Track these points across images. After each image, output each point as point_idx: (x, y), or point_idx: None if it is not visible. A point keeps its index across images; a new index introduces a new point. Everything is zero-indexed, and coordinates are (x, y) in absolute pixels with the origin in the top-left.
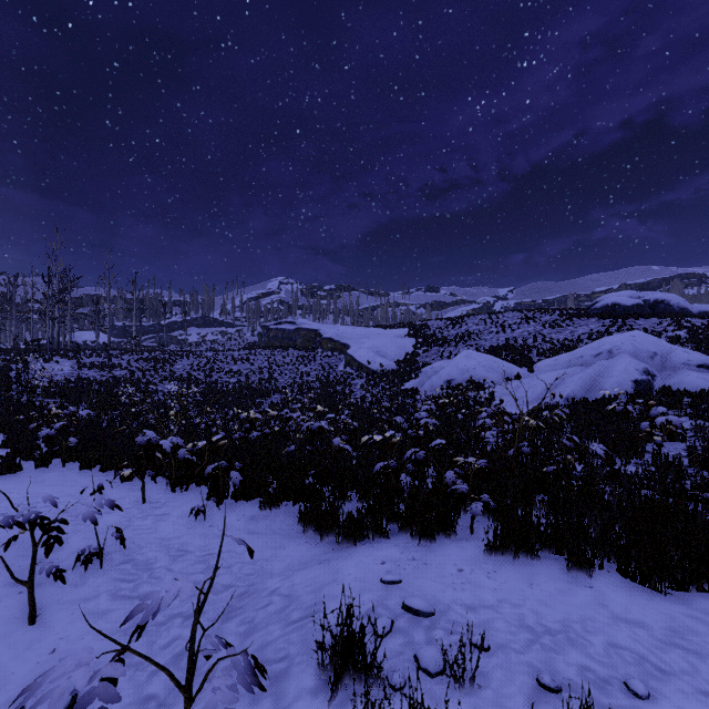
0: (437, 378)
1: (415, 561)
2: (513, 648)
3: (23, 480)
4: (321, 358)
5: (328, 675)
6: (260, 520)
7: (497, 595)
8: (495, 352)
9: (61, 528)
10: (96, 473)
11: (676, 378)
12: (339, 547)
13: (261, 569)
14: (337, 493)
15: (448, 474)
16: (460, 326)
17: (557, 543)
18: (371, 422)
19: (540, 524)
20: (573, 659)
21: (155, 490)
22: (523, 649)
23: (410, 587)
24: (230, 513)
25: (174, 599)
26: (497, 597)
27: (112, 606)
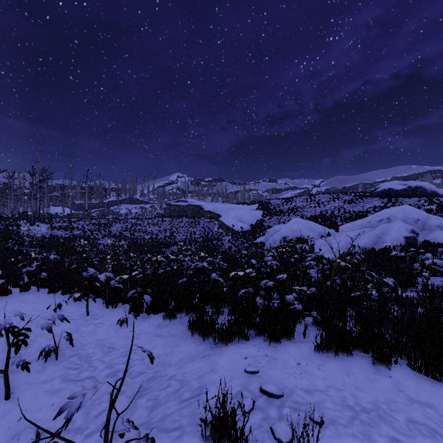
0: (276, 235)
1: (268, 356)
2: (340, 423)
3: (12, 300)
4: (203, 223)
5: (209, 442)
6: (163, 327)
7: (326, 382)
8: (314, 219)
9: (26, 334)
10: (59, 295)
11: (432, 235)
12: (215, 346)
13: (164, 361)
14: (214, 309)
15: (288, 298)
16: (291, 203)
17: (364, 345)
18: (235, 263)
19: (352, 332)
20: (384, 432)
21: (96, 307)
22: (347, 424)
23: (265, 376)
24: (144, 322)
25: (93, 395)
26: (326, 384)
27: (62, 386)
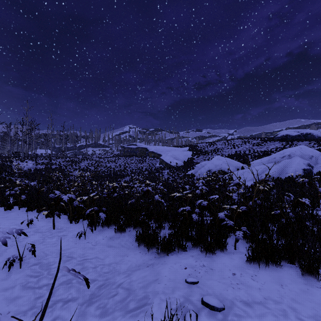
0: (203, 169)
1: (205, 267)
2: None
3: None
4: (148, 160)
5: None
6: (115, 239)
7: (262, 293)
8: (231, 157)
9: None
10: (34, 213)
11: None
12: (158, 256)
13: (114, 269)
14: (156, 224)
15: (220, 215)
16: (213, 145)
17: (291, 257)
18: (172, 189)
19: (279, 245)
20: None
21: (62, 222)
22: None
23: (204, 286)
24: (99, 235)
25: None
26: (263, 295)
27: (21, 294)
